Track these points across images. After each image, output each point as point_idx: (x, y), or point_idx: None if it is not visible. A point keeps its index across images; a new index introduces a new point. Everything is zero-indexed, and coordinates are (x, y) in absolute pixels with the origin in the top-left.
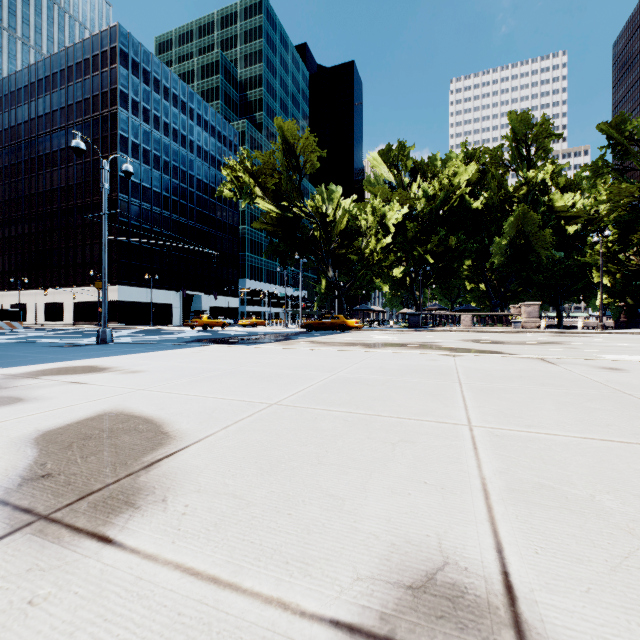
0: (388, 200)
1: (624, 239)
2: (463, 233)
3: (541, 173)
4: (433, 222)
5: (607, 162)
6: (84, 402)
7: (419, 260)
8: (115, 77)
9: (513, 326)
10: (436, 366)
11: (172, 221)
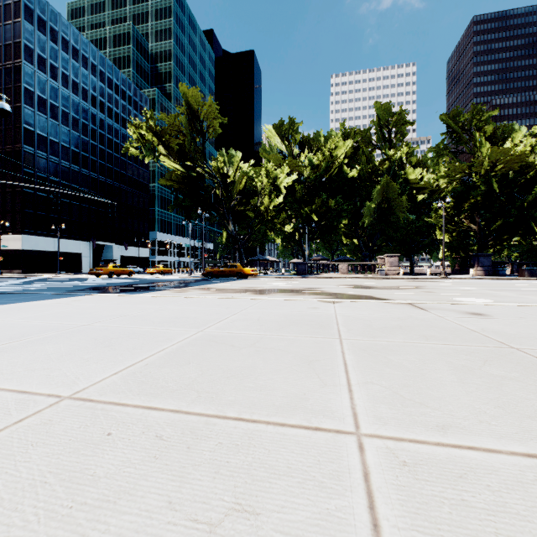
0: (280, 166)
1: (458, 206)
2: (341, 197)
3: (399, 152)
4: (317, 187)
5: (447, 146)
6: None
7: (306, 218)
8: (19, 31)
9: (379, 273)
10: (316, 315)
11: (82, 175)
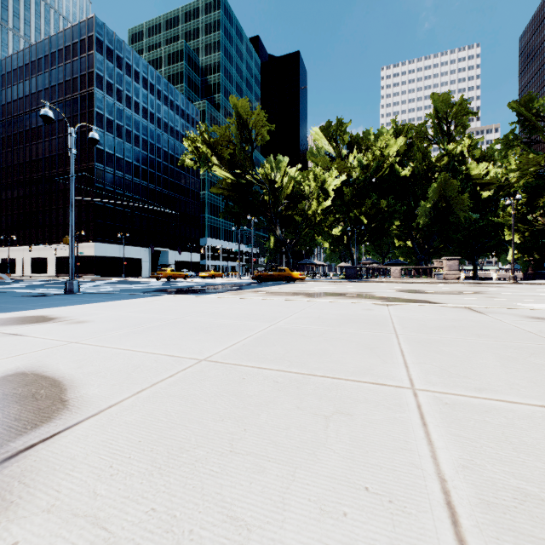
0: (328, 169)
1: (532, 202)
2: (393, 198)
3: (460, 146)
4: (367, 188)
5: (517, 136)
6: (3, 358)
7: (355, 221)
8: (92, 62)
9: (436, 278)
10: (371, 316)
11: (142, 187)
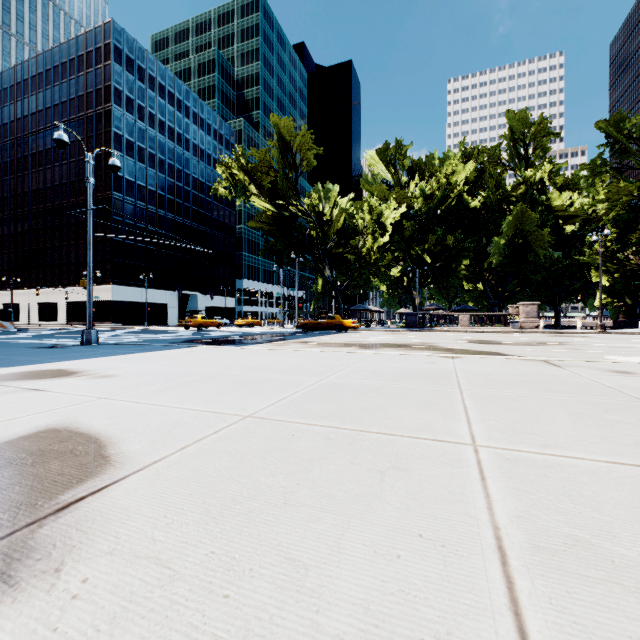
0: (385, 199)
1: (623, 238)
2: (461, 232)
3: (539, 172)
4: (431, 221)
5: (606, 161)
6: (29, 414)
7: (417, 259)
8: (109, 74)
9: (511, 326)
10: (434, 369)
11: (167, 220)
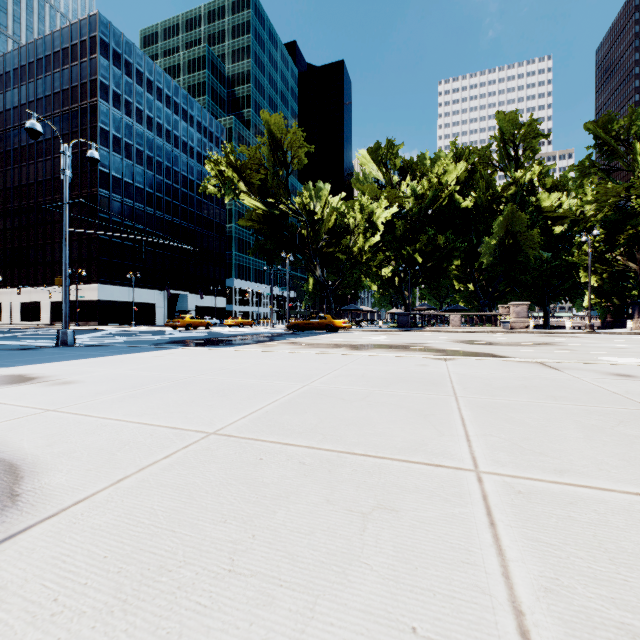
0: (377, 198)
1: (611, 239)
2: (452, 233)
3: (529, 173)
4: (422, 221)
5: (594, 162)
6: None
7: (408, 259)
8: (95, 68)
9: (502, 326)
10: (426, 373)
11: (156, 218)
